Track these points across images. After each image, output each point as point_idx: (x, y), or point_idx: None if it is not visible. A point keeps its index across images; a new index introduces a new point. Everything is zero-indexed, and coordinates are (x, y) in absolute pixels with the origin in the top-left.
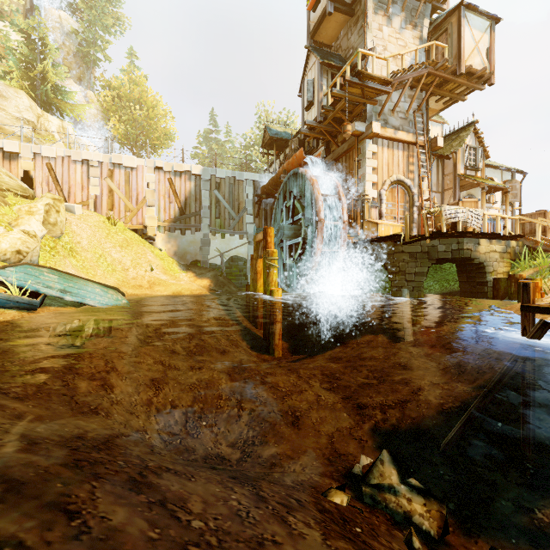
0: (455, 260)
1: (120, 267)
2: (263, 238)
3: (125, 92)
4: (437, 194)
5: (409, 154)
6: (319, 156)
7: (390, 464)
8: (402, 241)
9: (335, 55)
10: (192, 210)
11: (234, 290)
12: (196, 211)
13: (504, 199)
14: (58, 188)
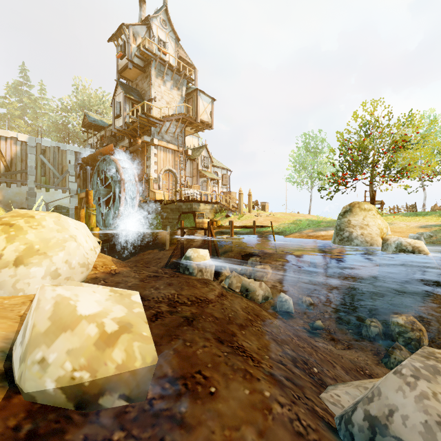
0: (191, 212)
1: None
2: (86, 196)
3: None
4: (190, 178)
5: (175, 156)
6: (123, 150)
7: None
8: (163, 203)
9: (135, 90)
10: (18, 168)
11: None
12: (22, 170)
13: (222, 183)
14: None
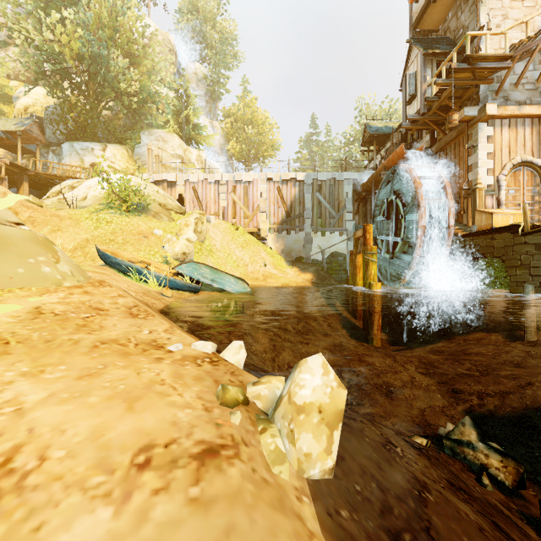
0: None
1: (242, 263)
2: (362, 235)
3: (240, 116)
4: None
5: (540, 129)
6: (421, 149)
7: (471, 426)
8: (520, 231)
9: (442, 40)
10: (296, 212)
11: (334, 283)
12: (300, 213)
13: None
14: (200, 204)
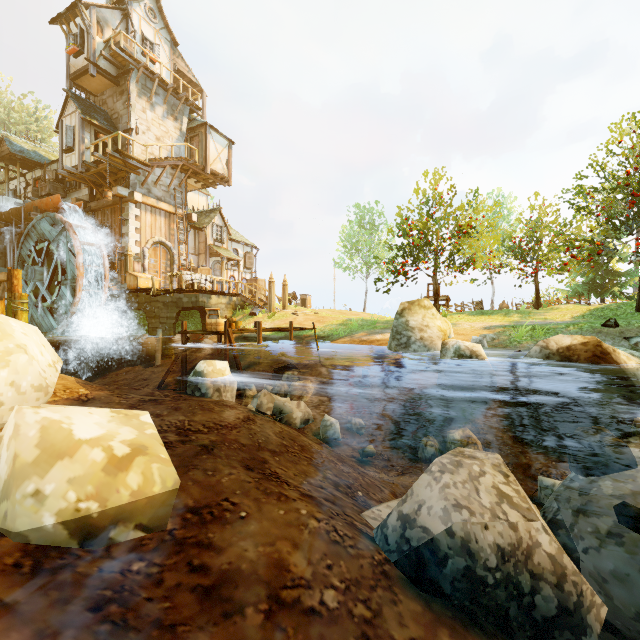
0: (197, 308)
1: None
2: (7, 280)
3: None
4: (195, 256)
5: (171, 221)
6: (80, 206)
7: None
8: (152, 294)
9: (100, 110)
10: None
11: None
12: None
13: (245, 265)
14: None
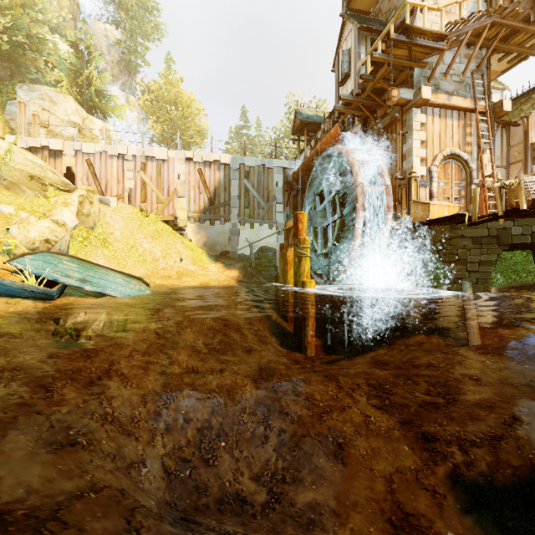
0: (533, 246)
1: (151, 258)
2: (294, 225)
3: (162, 94)
4: (501, 169)
5: (466, 123)
6: (356, 133)
7: None
8: (467, 221)
9: (374, 20)
10: (221, 200)
11: (263, 281)
12: (225, 201)
13: None
14: (97, 183)
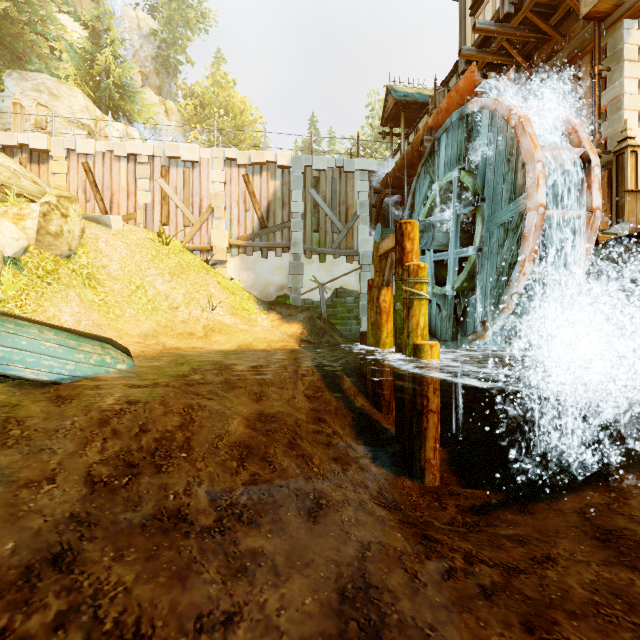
0: None
1: (166, 305)
2: (395, 244)
3: (208, 99)
4: None
5: None
6: (507, 80)
7: None
8: None
9: None
10: (277, 220)
11: (339, 340)
12: (283, 222)
13: None
14: (98, 197)
